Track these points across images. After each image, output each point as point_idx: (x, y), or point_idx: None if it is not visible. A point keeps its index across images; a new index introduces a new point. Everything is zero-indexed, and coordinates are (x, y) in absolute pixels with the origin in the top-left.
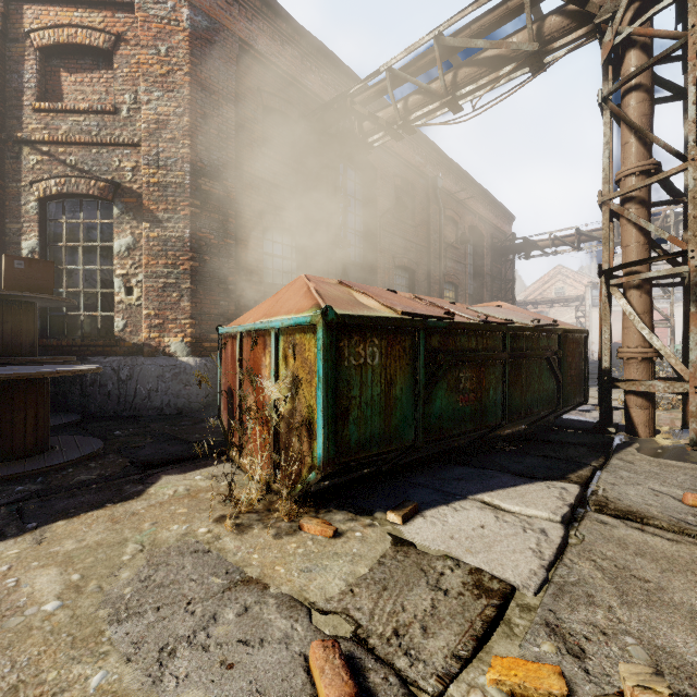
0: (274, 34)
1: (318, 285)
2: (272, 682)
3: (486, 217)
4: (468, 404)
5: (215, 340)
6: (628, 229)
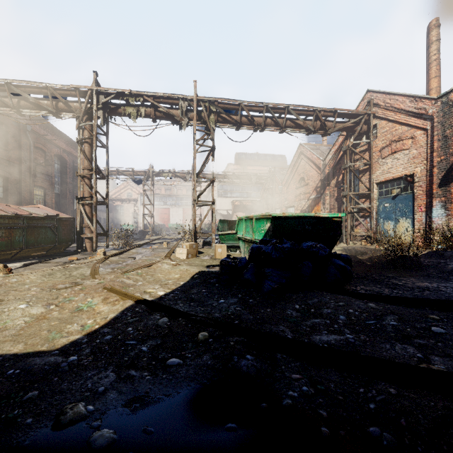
0: None
1: None
2: None
3: (69, 151)
4: (4, 241)
5: None
6: (85, 186)
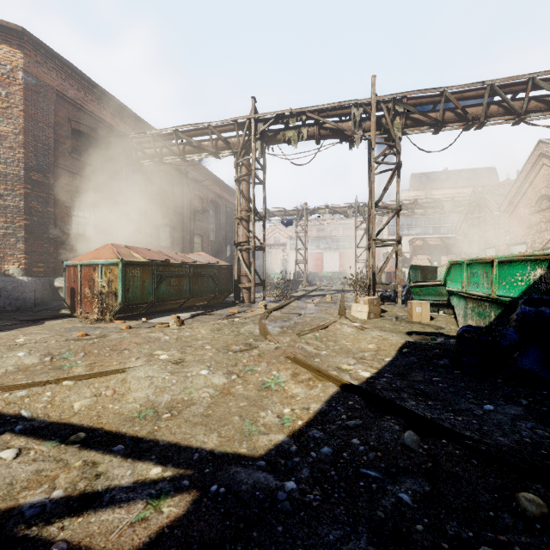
0: (80, 87)
1: (117, 249)
2: (114, 330)
3: (222, 195)
4: (175, 290)
5: (41, 267)
6: (243, 229)
